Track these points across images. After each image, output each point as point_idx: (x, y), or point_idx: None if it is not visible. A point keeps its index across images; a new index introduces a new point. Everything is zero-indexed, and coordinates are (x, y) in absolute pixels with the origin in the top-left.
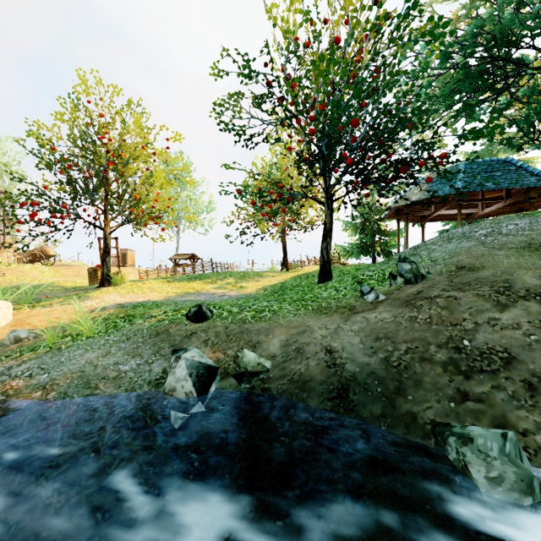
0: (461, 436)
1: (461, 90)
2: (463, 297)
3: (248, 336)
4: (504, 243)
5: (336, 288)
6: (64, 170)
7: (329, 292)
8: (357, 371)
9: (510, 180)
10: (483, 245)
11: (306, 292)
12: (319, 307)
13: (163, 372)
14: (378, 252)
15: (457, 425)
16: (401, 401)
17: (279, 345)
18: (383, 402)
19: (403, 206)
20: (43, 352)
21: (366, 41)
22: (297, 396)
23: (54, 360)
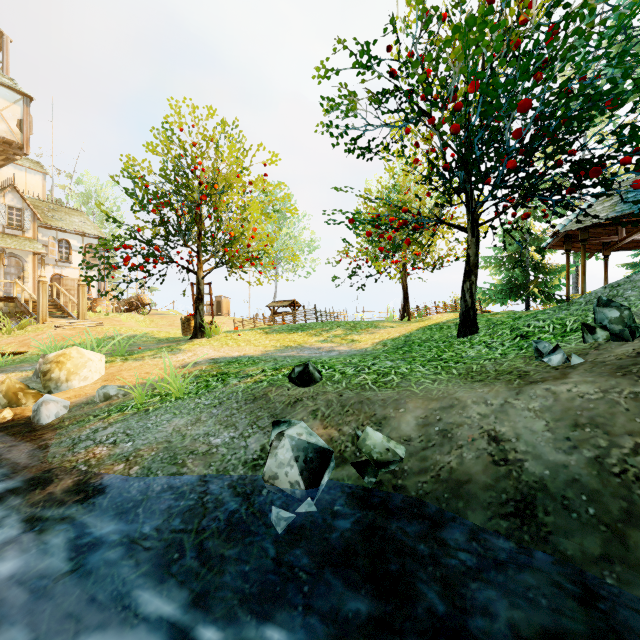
0: None
1: None
2: None
3: (369, 409)
4: None
5: (486, 344)
6: (157, 209)
7: (477, 349)
8: (547, 475)
9: None
10: None
11: (443, 348)
12: (469, 371)
13: (261, 450)
14: (533, 295)
15: None
16: (639, 538)
17: (415, 423)
18: (602, 534)
19: (578, 230)
20: (130, 414)
21: None
22: (449, 503)
23: (140, 425)
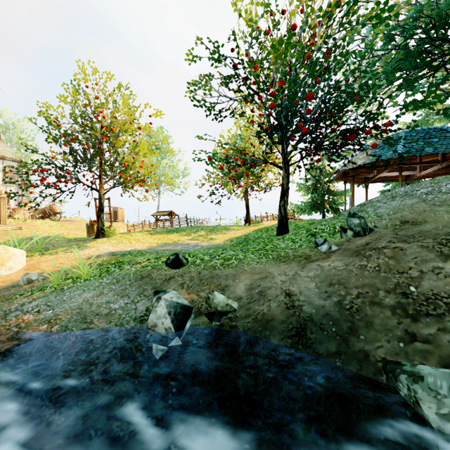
0: (411, 374)
1: (402, 68)
2: (408, 248)
3: (217, 281)
4: (444, 200)
5: (292, 240)
6: (67, 143)
7: (286, 243)
8: (314, 312)
9: (447, 145)
10: (425, 202)
11: (266, 243)
12: (279, 256)
13: (146, 310)
14: (327, 209)
15: (407, 364)
16: (354, 340)
17: (244, 288)
18: (337, 341)
19: (350, 169)
20: (49, 292)
21: (319, 26)
22: (261, 333)
23: (58, 299)
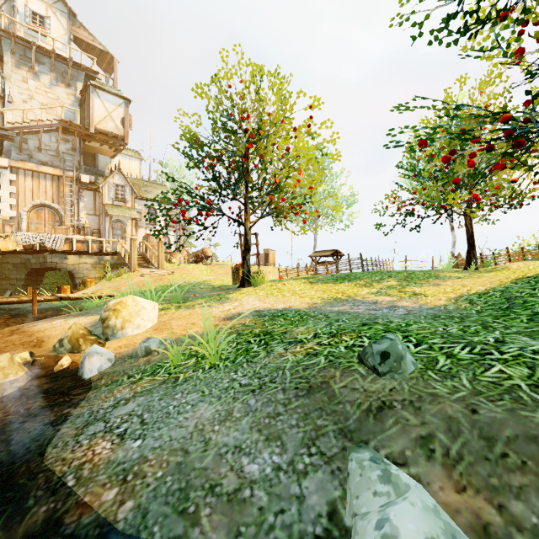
0: None
1: None
2: None
3: None
4: None
5: None
6: (210, 166)
7: None
8: None
9: None
10: None
11: None
12: None
13: (330, 516)
14: None
15: None
16: None
17: None
18: None
19: None
20: (158, 382)
21: None
22: None
23: (161, 405)
